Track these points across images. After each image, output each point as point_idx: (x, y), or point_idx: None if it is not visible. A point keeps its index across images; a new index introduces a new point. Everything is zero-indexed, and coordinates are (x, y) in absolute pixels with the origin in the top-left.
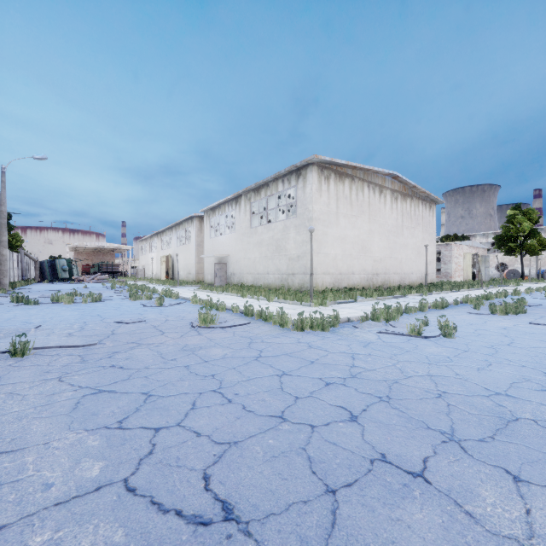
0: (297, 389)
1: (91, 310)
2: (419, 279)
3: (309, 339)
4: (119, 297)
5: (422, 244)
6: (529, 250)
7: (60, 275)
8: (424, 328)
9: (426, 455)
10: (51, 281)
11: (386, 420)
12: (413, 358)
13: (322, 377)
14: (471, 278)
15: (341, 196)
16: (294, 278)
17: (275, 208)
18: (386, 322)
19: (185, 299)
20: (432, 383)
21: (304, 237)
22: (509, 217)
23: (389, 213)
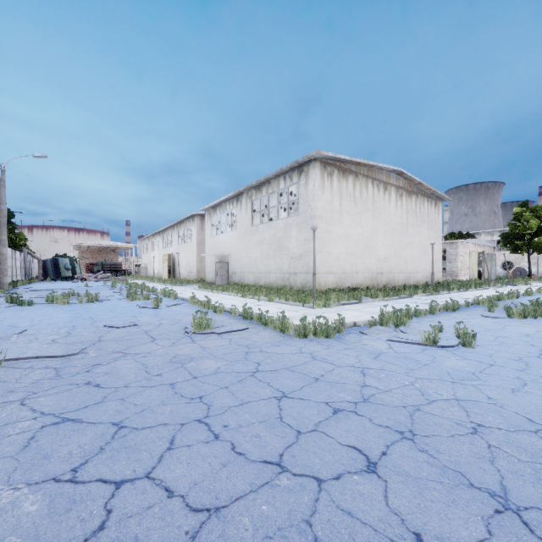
0: (299, 419)
1: (84, 312)
2: (424, 278)
3: (312, 348)
4: (116, 297)
5: (428, 242)
6: (536, 248)
7: (63, 274)
8: (438, 335)
9: (479, 537)
10: (54, 280)
11: (413, 470)
12: (433, 375)
13: (329, 401)
14: (477, 277)
15: (345, 193)
16: (296, 277)
17: (277, 206)
18: (396, 327)
19: (184, 300)
20: (461, 411)
21: (306, 235)
22: (516, 214)
23: (394, 211)
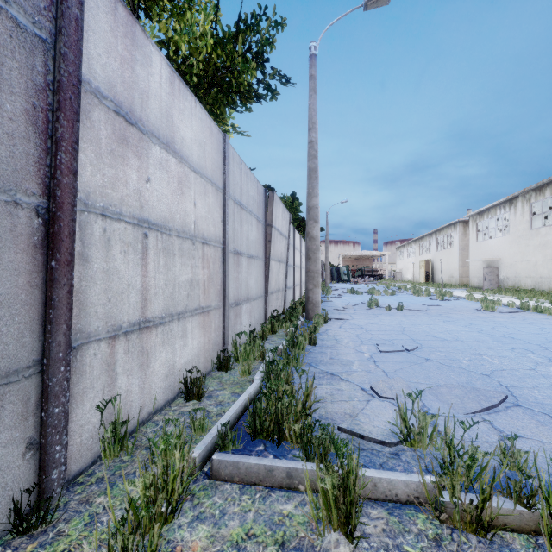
0: (550, 331)
1: (398, 299)
2: None
3: None
4: (402, 294)
5: None
6: None
7: (342, 278)
8: None
9: None
10: (336, 282)
11: None
12: None
13: None
14: None
15: None
16: None
17: None
18: None
19: (458, 298)
20: None
21: None
22: None
23: None
